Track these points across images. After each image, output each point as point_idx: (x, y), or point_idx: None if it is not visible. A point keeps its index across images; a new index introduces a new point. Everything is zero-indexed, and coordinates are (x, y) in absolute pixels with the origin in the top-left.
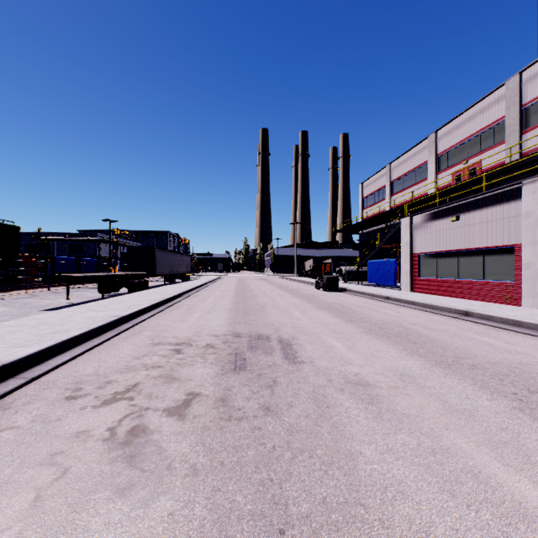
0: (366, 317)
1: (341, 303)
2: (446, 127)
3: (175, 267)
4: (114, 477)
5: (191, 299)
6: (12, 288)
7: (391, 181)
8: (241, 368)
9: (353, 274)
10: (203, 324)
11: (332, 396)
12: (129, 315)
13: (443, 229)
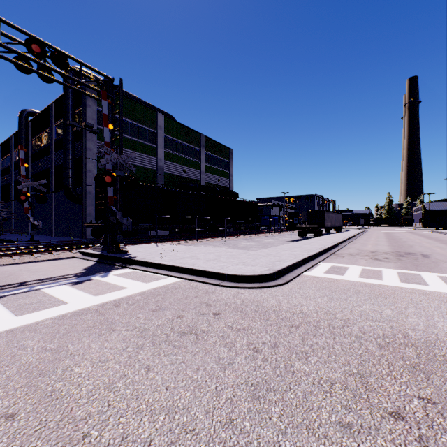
0: None
1: None
2: None
3: (333, 222)
4: (378, 261)
5: (357, 241)
6: (263, 232)
7: None
8: (402, 256)
9: None
10: (376, 248)
11: (439, 262)
12: (339, 243)
13: None
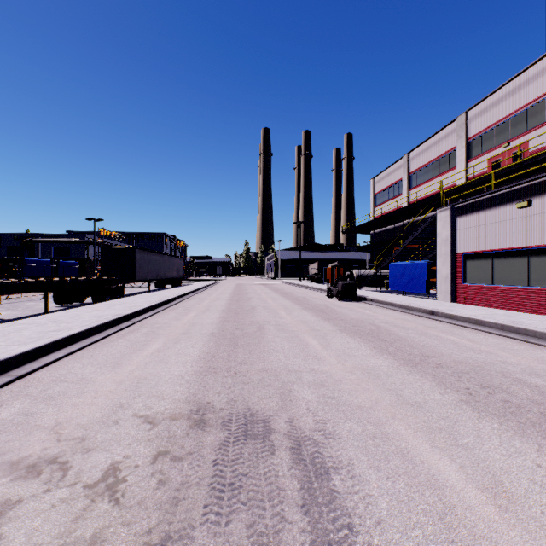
0: (430, 352)
1: (371, 320)
2: (480, 105)
3: (162, 271)
4: None
5: (165, 314)
6: None
7: (409, 173)
8: None
9: (369, 279)
10: (150, 373)
11: None
12: (20, 356)
13: (503, 219)
